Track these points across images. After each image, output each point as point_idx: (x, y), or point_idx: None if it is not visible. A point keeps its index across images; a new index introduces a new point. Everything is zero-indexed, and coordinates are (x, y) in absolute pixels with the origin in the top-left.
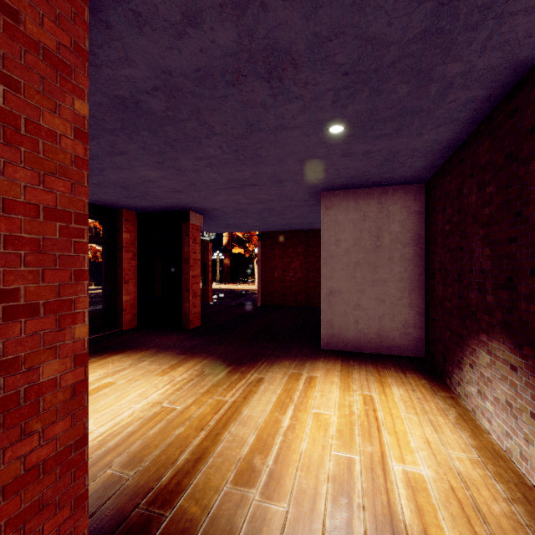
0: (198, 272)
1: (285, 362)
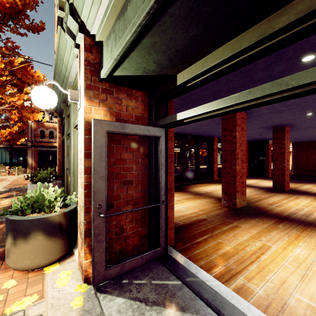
0: (270, 159)
1: (312, 184)
